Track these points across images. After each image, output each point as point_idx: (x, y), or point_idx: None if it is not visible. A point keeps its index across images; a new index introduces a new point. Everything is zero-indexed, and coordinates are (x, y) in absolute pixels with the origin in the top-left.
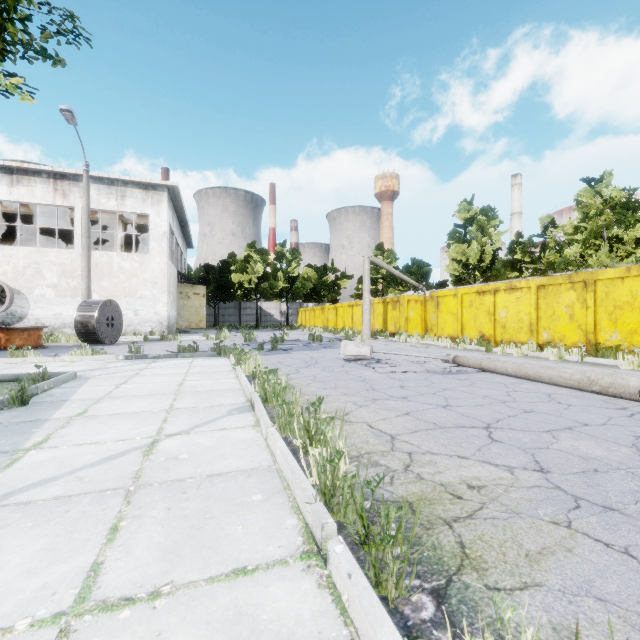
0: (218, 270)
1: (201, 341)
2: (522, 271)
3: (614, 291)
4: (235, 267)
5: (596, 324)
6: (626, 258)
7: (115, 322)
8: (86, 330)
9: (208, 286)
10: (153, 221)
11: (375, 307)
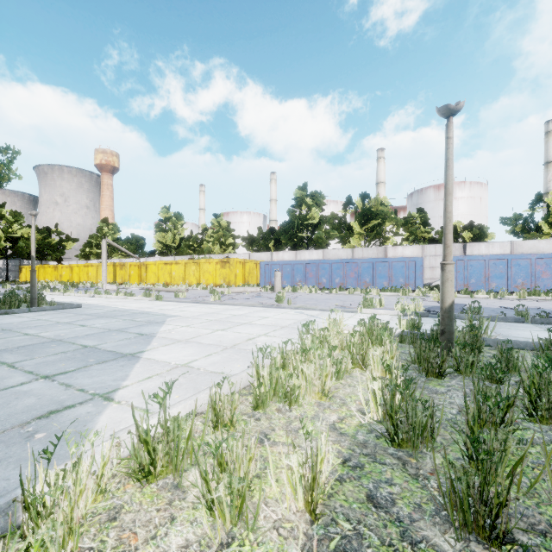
0: None
1: None
2: (194, 250)
3: (204, 266)
4: None
5: (200, 277)
6: (225, 251)
7: None
8: None
9: None
10: None
11: (108, 268)
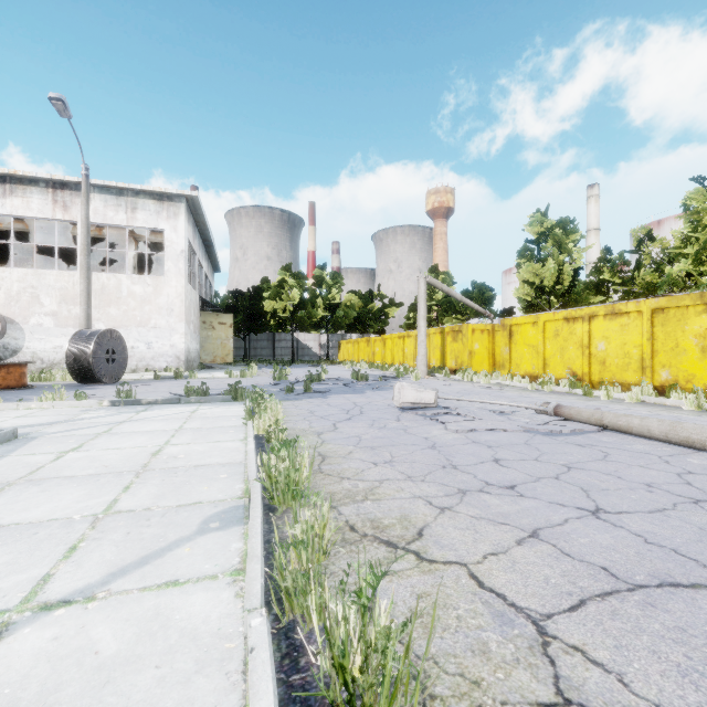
0: (248, 297)
1: (222, 379)
2: (609, 295)
3: None
4: (269, 294)
5: None
6: None
7: (117, 356)
8: (80, 366)
9: (237, 315)
10: (169, 237)
11: (431, 338)
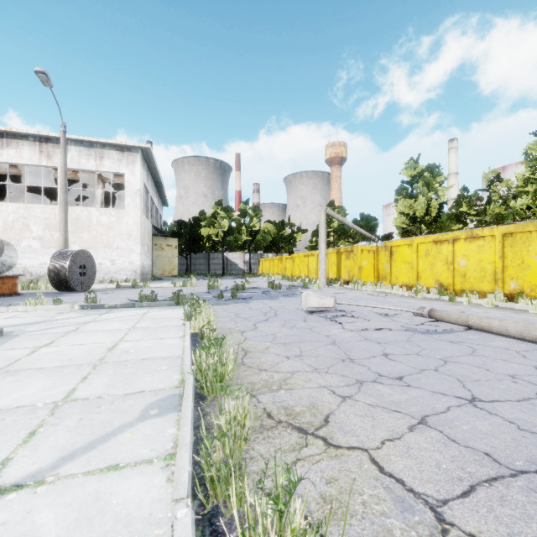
0: (189, 225)
1: (168, 288)
2: (466, 223)
3: None
4: (205, 223)
5: None
6: None
7: (88, 271)
8: (59, 278)
9: (180, 239)
10: (128, 179)
11: (329, 257)
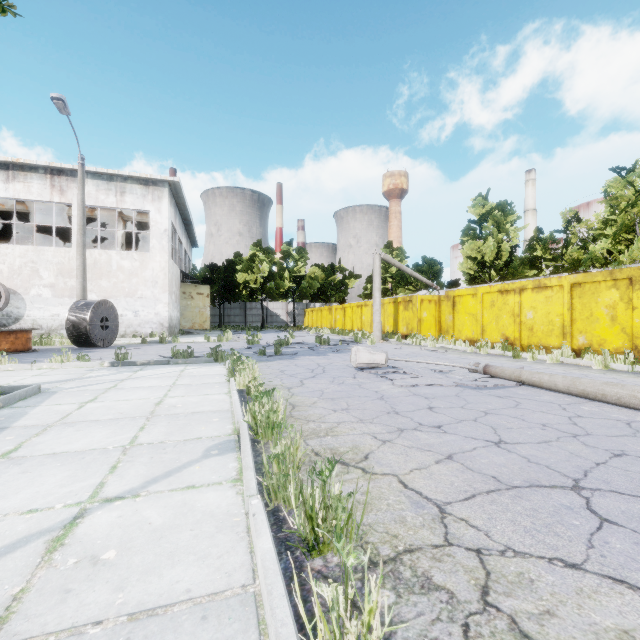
0: (223, 269)
1: (202, 344)
2: (542, 269)
3: None
4: (241, 267)
5: None
6: None
7: (110, 324)
8: (78, 332)
9: (213, 286)
10: (153, 218)
11: (385, 307)
